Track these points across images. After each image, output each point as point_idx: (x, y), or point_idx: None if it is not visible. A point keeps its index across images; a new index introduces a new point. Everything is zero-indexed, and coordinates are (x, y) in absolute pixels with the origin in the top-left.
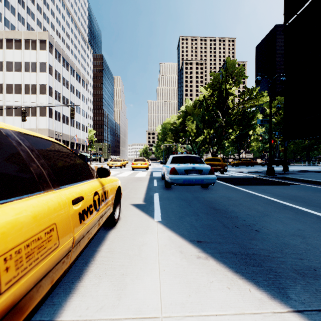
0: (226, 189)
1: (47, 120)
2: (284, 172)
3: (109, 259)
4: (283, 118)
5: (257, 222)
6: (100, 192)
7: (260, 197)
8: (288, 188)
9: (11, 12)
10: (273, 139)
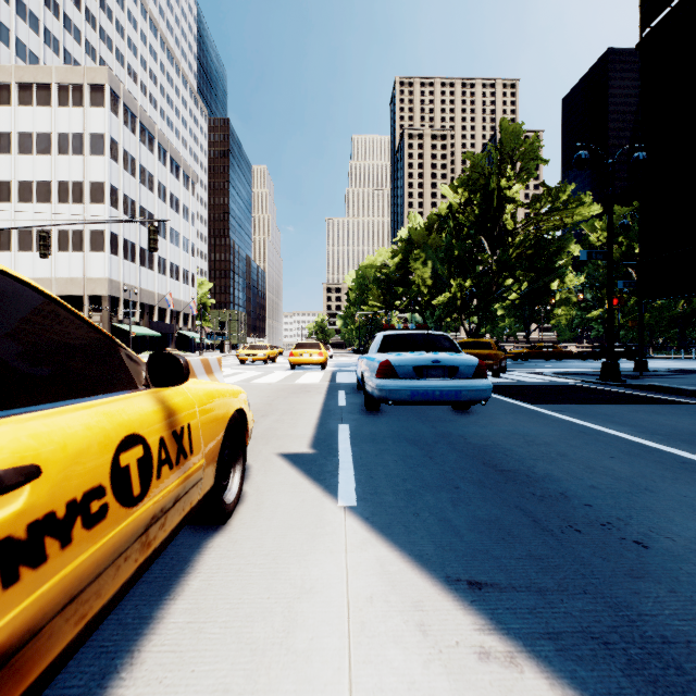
0: (515, 414)
1: (107, 260)
2: (640, 374)
3: (184, 658)
4: (626, 253)
5: (627, 512)
6: (152, 435)
7: (607, 437)
8: (667, 413)
9: (30, 27)
10: (617, 297)
